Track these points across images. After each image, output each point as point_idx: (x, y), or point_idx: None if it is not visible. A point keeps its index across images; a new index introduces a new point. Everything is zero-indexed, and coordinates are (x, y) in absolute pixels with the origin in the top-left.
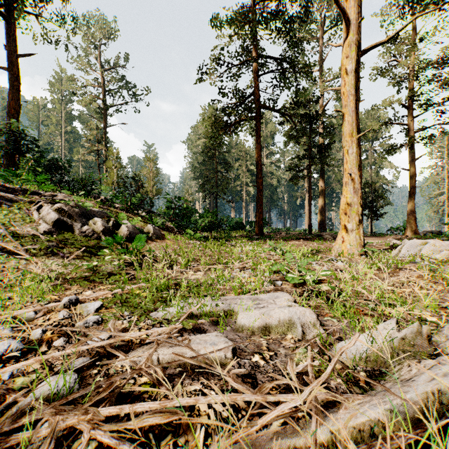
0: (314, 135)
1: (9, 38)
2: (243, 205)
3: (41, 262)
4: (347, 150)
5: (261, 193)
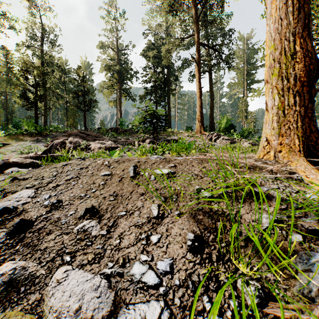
0: None
1: (210, 79)
2: None
3: None
4: None
5: None
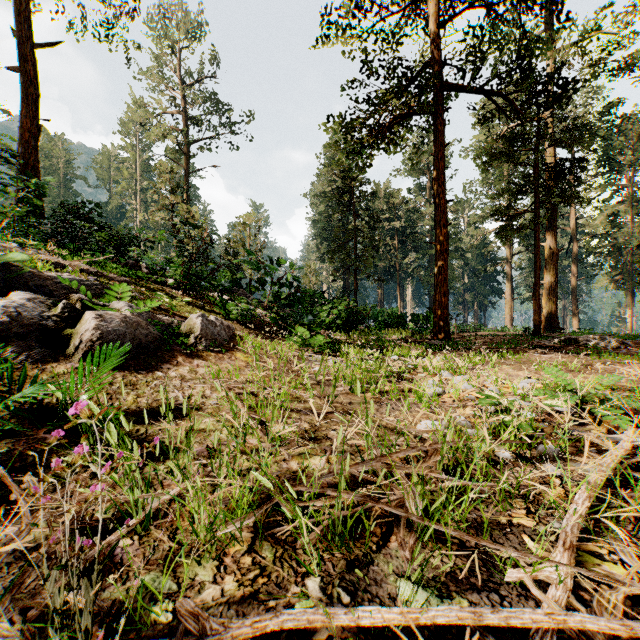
0: (550, 143)
1: (22, 19)
2: (398, 289)
3: None
4: None
5: (445, 257)
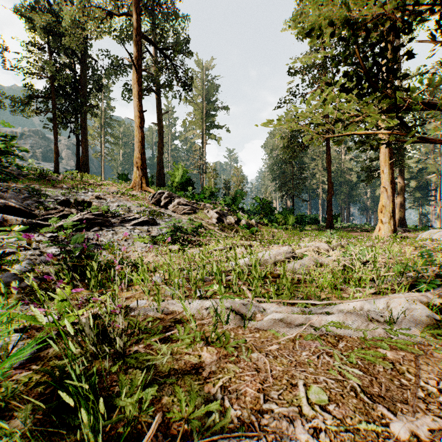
0: None
1: (158, 105)
2: (319, 202)
3: (222, 233)
4: (382, 171)
5: (331, 195)
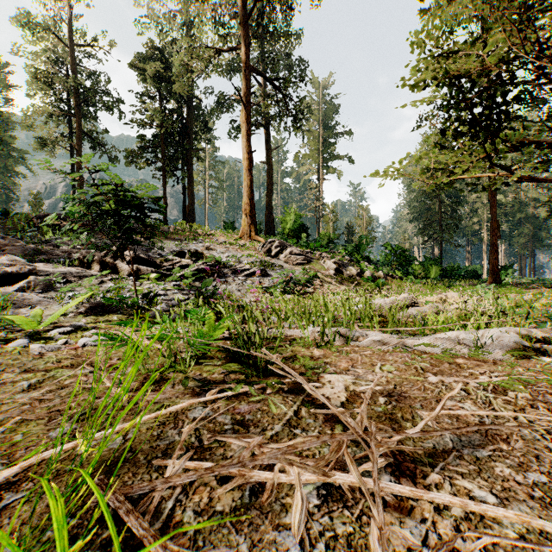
0: None
1: (267, 141)
2: (483, 249)
3: (341, 286)
4: None
5: (495, 238)
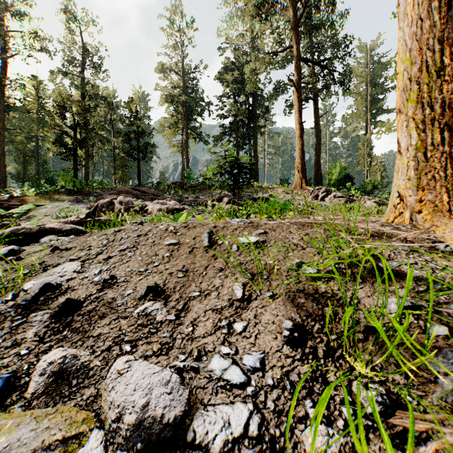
0: None
1: (316, 110)
2: None
3: None
4: None
5: None
